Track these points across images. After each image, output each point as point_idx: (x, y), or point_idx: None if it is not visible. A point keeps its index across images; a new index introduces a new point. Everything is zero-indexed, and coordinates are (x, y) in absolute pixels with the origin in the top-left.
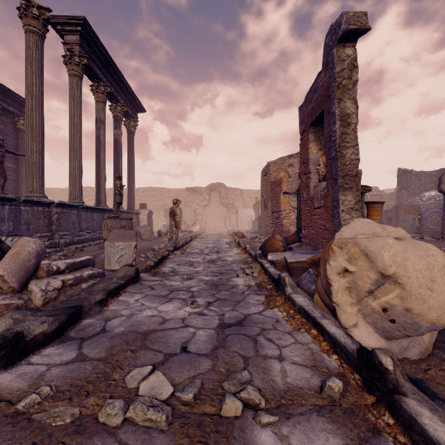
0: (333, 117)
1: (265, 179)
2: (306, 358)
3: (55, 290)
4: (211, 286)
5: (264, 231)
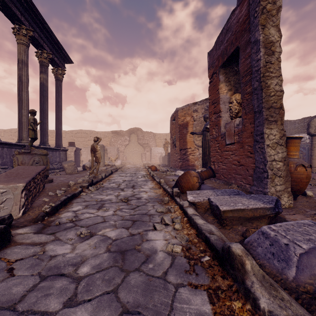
0: (255, 45)
1: (174, 123)
2: None
3: None
4: (114, 257)
5: (173, 165)
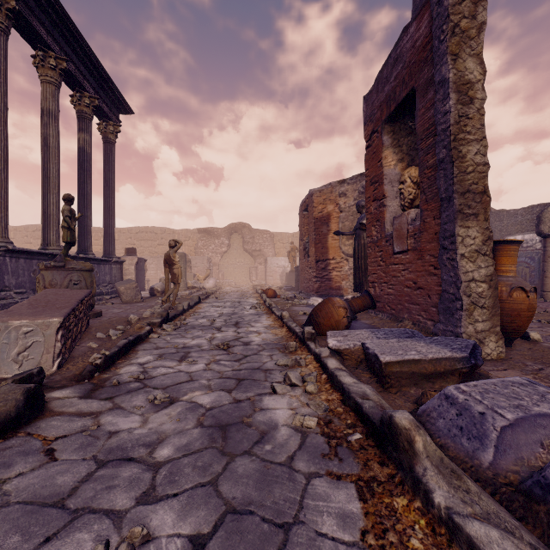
0: (442, 87)
1: (306, 215)
2: None
3: None
4: (210, 434)
5: (304, 287)
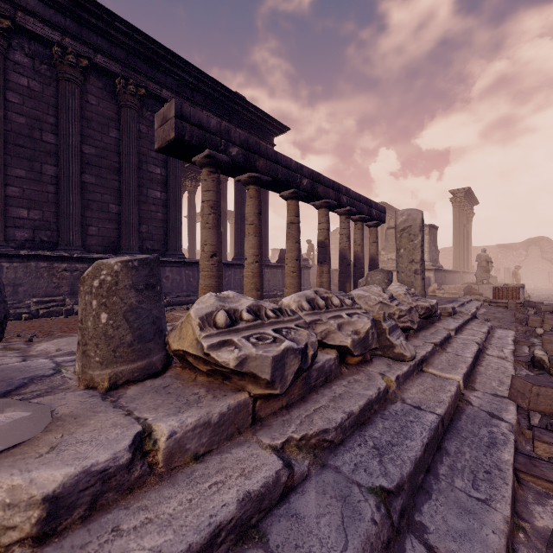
0: None
1: None
2: None
3: None
4: None
5: None
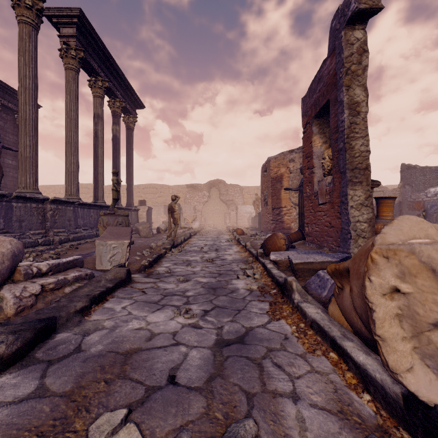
0: (341, 105)
1: (266, 175)
2: (328, 397)
3: (32, 296)
4: (208, 290)
5: (264, 227)
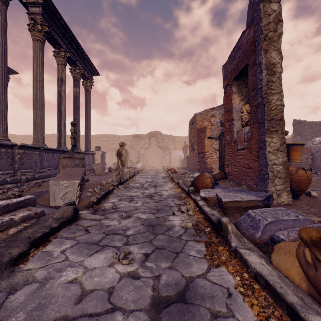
0: (259, 66)
1: (192, 127)
2: None
3: None
4: (147, 228)
5: (191, 167)
